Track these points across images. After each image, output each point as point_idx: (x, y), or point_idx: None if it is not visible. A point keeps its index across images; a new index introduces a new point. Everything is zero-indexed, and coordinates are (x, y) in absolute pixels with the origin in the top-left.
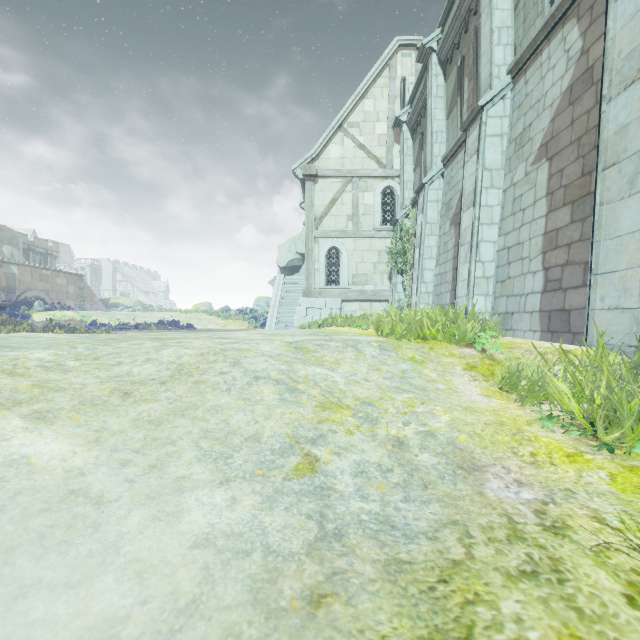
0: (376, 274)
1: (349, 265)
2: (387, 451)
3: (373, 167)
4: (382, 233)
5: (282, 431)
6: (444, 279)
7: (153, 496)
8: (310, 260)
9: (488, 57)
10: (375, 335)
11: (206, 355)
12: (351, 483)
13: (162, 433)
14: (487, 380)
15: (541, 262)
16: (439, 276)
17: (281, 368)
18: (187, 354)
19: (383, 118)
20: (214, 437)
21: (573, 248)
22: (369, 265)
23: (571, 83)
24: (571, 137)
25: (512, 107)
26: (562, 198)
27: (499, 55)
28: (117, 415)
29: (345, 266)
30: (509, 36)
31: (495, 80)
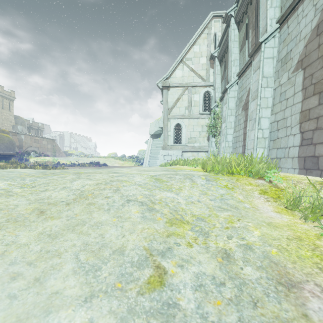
0: (200, 137)
1: (186, 133)
2: (218, 263)
3: (199, 81)
4: (204, 116)
5: (141, 244)
6: (238, 139)
7: (22, 318)
8: (166, 130)
9: (265, 15)
10: (202, 171)
11: (99, 184)
12: (192, 299)
13: (54, 246)
14: (276, 201)
15: (299, 128)
16: (235, 138)
17: (145, 193)
18: (88, 184)
19: (204, 55)
20: (91, 250)
21: (320, 120)
22: (197, 133)
23: (318, 23)
24: (318, 55)
25: (279, 42)
26: (312, 91)
27: (271, 13)
28: (29, 229)
29: (184, 133)
30: (277, 2)
31: (269, 27)
